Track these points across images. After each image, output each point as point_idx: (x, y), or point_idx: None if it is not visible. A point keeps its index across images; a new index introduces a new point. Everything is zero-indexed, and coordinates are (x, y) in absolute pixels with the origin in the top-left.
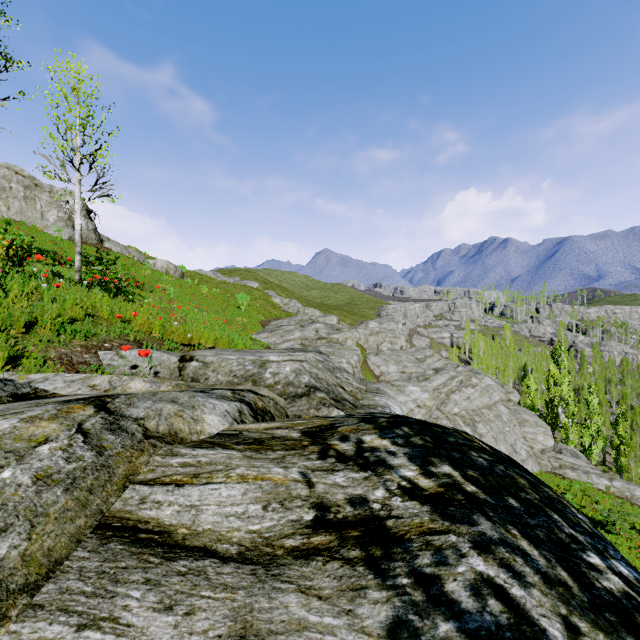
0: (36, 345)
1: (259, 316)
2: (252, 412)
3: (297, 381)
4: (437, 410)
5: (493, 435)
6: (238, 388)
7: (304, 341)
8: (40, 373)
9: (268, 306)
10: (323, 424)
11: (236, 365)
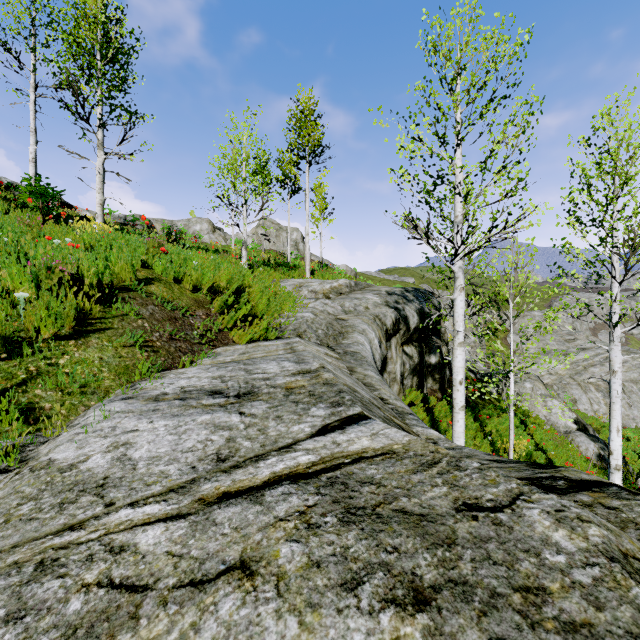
0: None
1: None
2: None
3: None
4: (569, 378)
5: (628, 402)
6: None
7: None
8: None
9: None
10: None
11: None
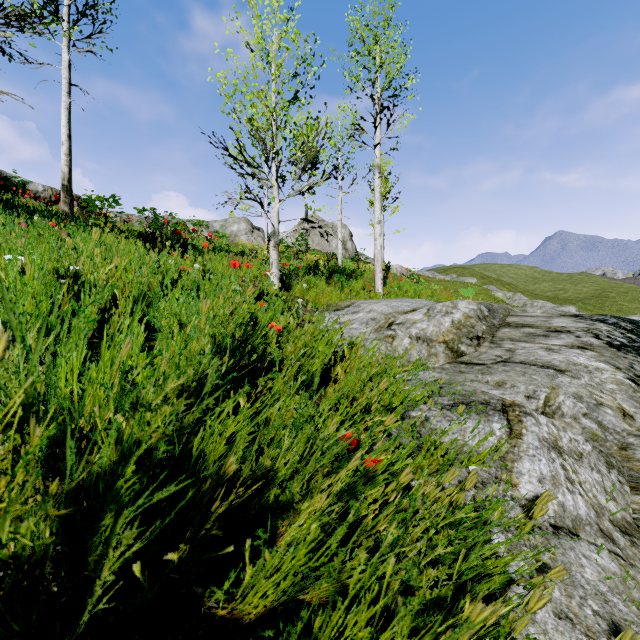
0: None
1: None
2: None
3: None
4: None
5: None
6: None
7: None
8: None
9: (490, 300)
10: None
11: None
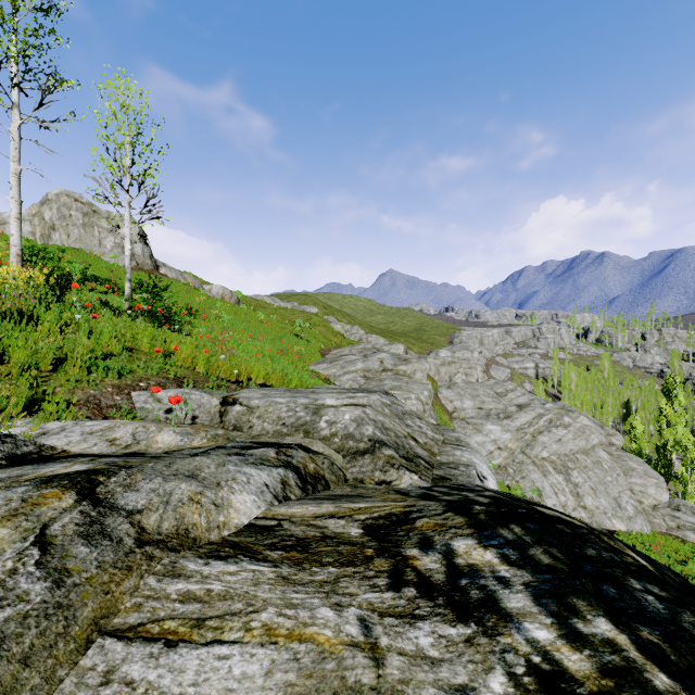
0: (63, 385)
1: (318, 344)
2: (300, 481)
3: (358, 433)
4: (521, 453)
5: (591, 485)
6: (286, 442)
7: (367, 373)
8: (59, 421)
9: (328, 333)
10: (394, 512)
11: (285, 411)
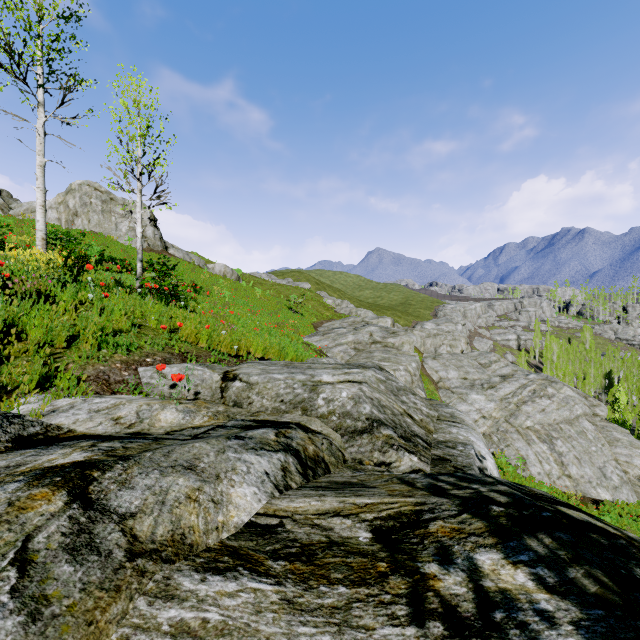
0: (75, 362)
1: (311, 318)
2: (300, 466)
3: (356, 411)
4: (505, 422)
5: (576, 455)
6: (285, 420)
7: (357, 345)
8: (69, 398)
9: (320, 307)
10: (403, 511)
11: (283, 387)
